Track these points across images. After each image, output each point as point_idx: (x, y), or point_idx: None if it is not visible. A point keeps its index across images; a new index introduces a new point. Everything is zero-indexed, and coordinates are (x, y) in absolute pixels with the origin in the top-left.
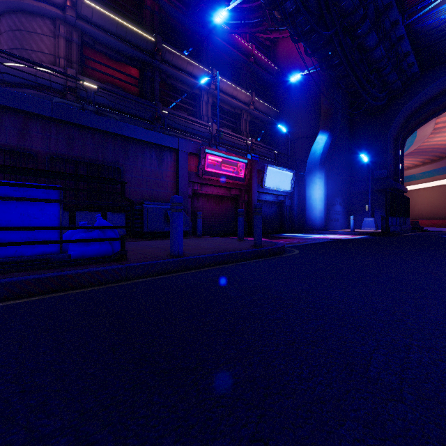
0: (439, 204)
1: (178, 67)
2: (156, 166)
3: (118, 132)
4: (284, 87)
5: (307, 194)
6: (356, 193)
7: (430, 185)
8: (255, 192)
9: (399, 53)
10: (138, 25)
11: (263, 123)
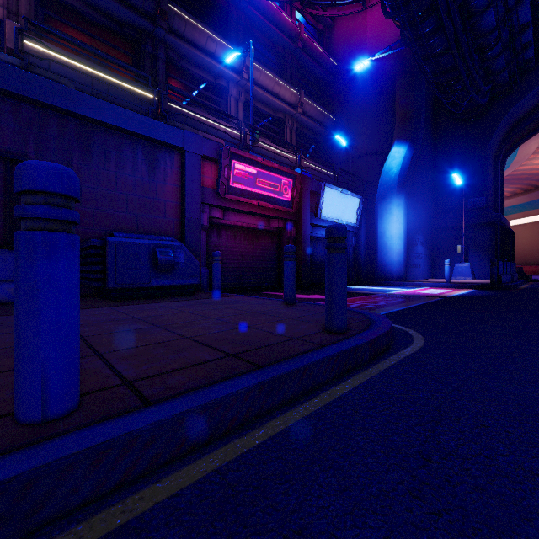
0: (533, 246)
1: (194, 42)
2: (145, 175)
3: (68, 107)
4: (343, 86)
5: (379, 228)
6: (442, 229)
7: (521, 222)
8: (307, 224)
9: (513, 25)
10: None
11: (315, 135)
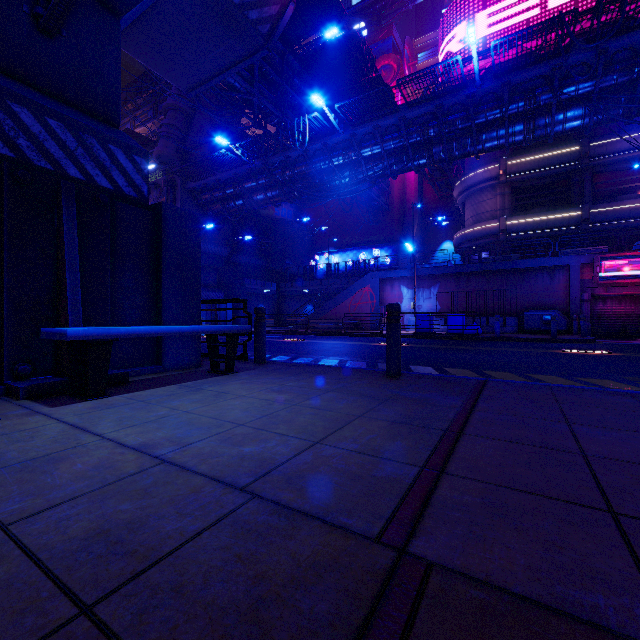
0: None
1: (617, 151)
2: (547, 282)
3: (515, 267)
4: None
5: None
6: None
7: None
8: None
9: None
10: (565, 138)
11: None
